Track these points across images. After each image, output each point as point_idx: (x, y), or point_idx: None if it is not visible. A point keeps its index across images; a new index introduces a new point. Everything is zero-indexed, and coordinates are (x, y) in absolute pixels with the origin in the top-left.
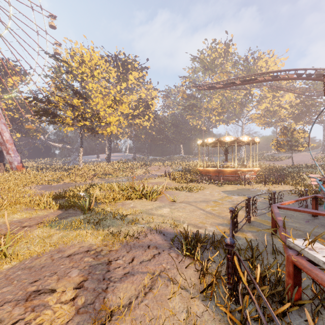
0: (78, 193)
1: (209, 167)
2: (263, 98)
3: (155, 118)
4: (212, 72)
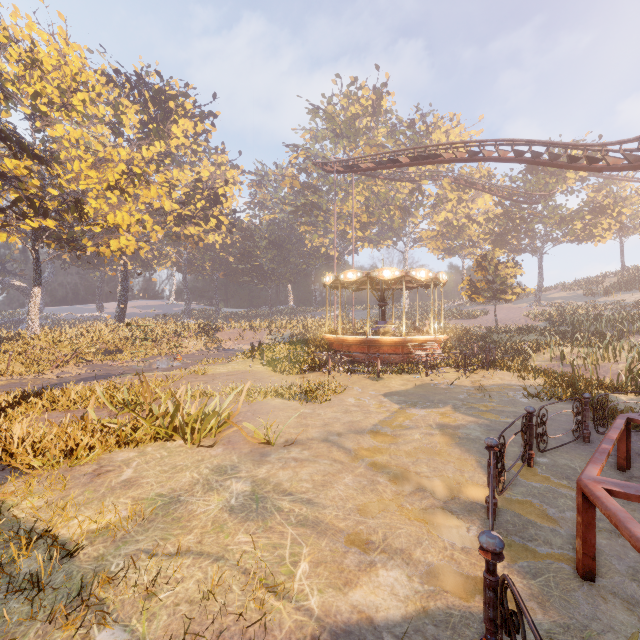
0: None
1: (348, 334)
2: (442, 202)
3: (233, 225)
4: (350, 142)
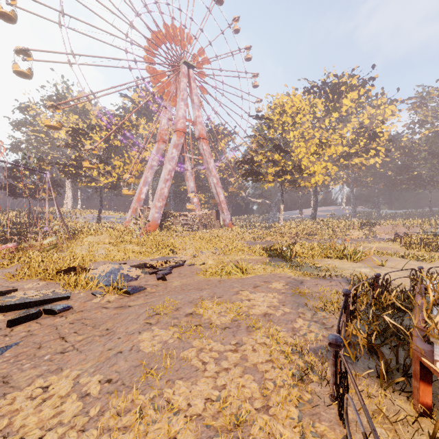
0: (281, 247)
1: None
2: None
3: (388, 150)
4: None
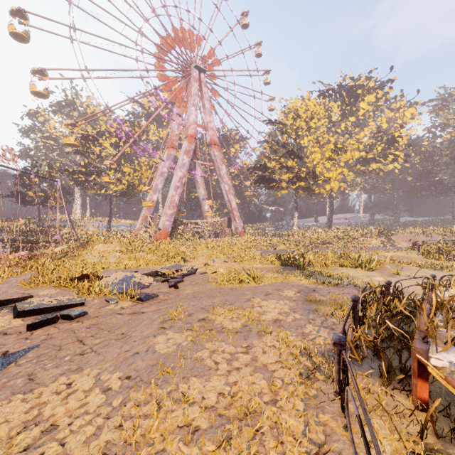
0: (294, 256)
1: None
2: None
3: (408, 155)
4: None
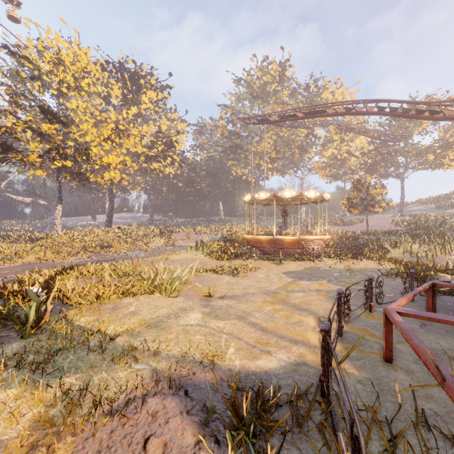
0: (29, 287)
1: (261, 235)
2: (329, 142)
3: (182, 161)
4: (263, 101)
